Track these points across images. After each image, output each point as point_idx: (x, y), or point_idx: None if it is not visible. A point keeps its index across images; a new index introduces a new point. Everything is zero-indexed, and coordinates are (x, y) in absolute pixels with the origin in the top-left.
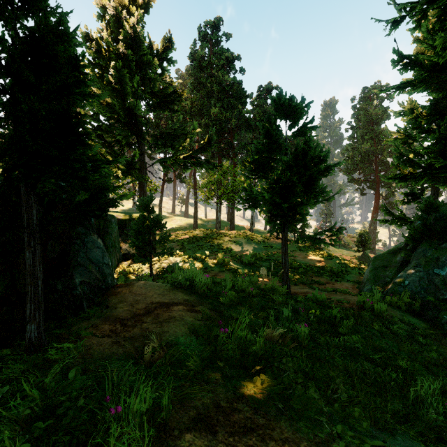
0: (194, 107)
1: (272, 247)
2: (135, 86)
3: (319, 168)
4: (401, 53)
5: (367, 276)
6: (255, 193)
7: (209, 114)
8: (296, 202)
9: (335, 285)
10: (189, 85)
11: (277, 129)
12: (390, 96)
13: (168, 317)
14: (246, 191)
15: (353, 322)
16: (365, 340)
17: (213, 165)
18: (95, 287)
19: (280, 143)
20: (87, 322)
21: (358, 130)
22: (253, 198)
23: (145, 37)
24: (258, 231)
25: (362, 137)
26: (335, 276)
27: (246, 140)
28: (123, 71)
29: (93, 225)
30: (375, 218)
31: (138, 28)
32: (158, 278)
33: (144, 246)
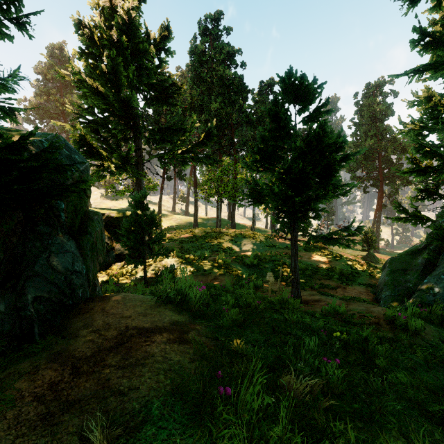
0: (194, 102)
1: (275, 247)
2: (131, 76)
3: (335, 157)
4: (424, 30)
5: (384, 281)
6: (261, 185)
7: (209, 109)
8: (310, 196)
9: (347, 289)
10: (189, 80)
11: (285, 113)
12: (394, 91)
13: (144, 355)
14: (249, 184)
15: (388, 346)
16: (408, 372)
17: (213, 160)
18: (57, 303)
19: (289, 128)
20: (29, 361)
21: (361, 127)
22: (258, 193)
23: (141, 24)
24: (259, 230)
25: (366, 134)
26: (345, 278)
27: (247, 136)
28: (117, 59)
29: (64, 224)
30: (378, 216)
31: (133, 14)
32: (153, 281)
33: (136, 246)
